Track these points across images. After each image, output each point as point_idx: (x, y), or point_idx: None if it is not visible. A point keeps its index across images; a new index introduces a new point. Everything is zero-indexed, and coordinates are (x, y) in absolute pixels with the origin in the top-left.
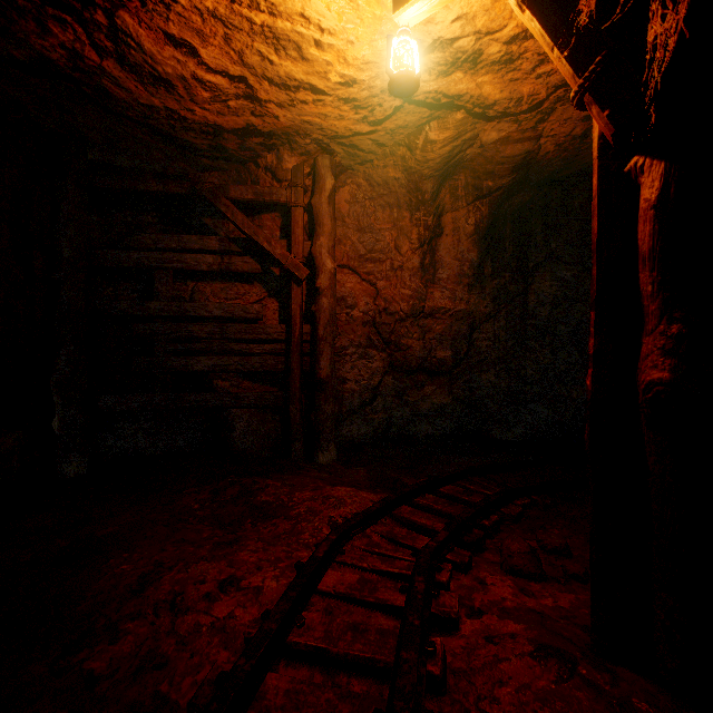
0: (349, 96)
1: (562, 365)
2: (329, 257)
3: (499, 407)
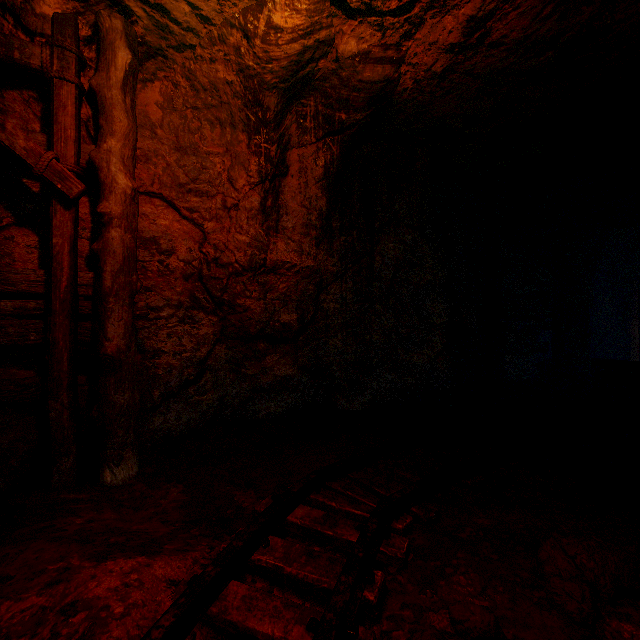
0: None
1: (403, 329)
2: (122, 171)
3: (346, 374)
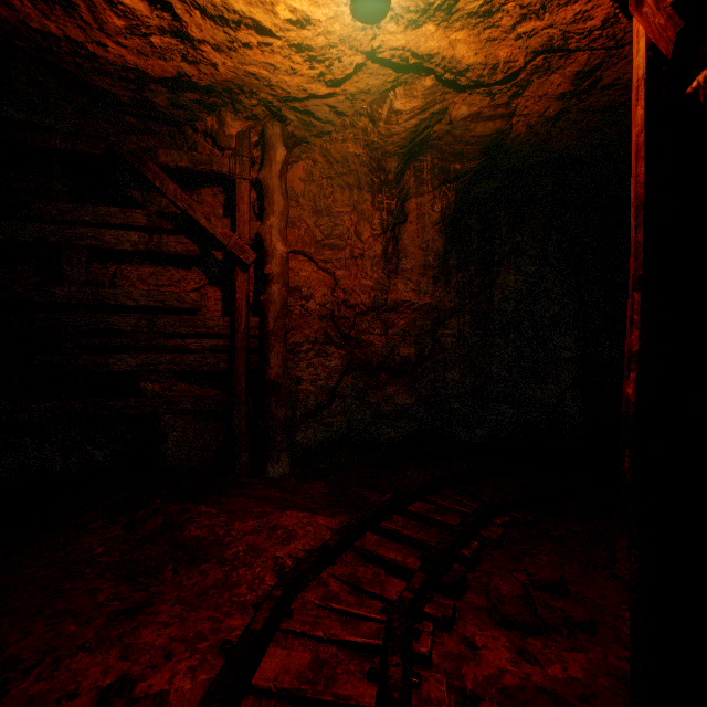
0: (302, 42)
1: (526, 363)
2: (280, 240)
3: (464, 407)
